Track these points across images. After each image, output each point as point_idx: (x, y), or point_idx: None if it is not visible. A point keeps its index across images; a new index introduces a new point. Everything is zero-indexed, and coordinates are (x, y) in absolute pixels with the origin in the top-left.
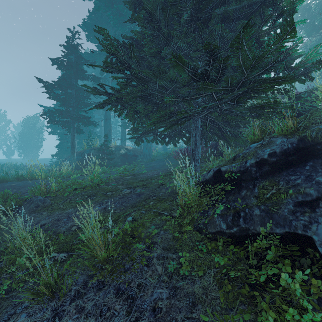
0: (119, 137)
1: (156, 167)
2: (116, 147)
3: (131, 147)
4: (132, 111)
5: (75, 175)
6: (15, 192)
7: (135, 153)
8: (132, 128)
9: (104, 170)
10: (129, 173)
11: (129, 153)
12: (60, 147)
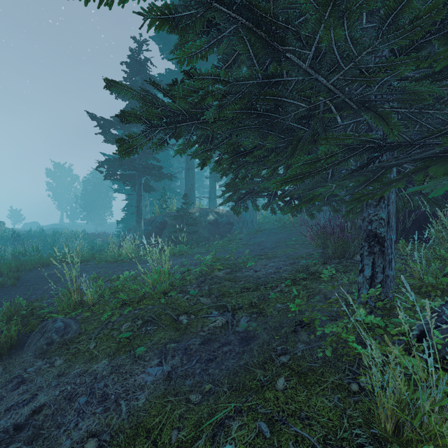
0: (207, 193)
1: (266, 247)
2: (201, 211)
3: (224, 210)
4: (230, 150)
5: (127, 272)
6: (45, 291)
7: (229, 220)
8: (227, 186)
9: (183, 250)
10: (221, 260)
11: (220, 219)
12: (128, 209)
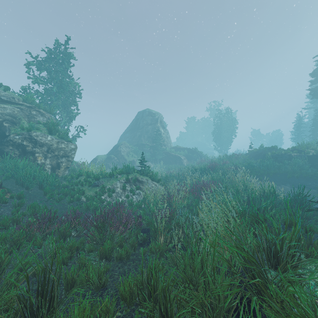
0: None
1: None
2: None
3: None
4: None
5: None
6: None
7: None
8: None
9: None
10: None
11: None
12: None
